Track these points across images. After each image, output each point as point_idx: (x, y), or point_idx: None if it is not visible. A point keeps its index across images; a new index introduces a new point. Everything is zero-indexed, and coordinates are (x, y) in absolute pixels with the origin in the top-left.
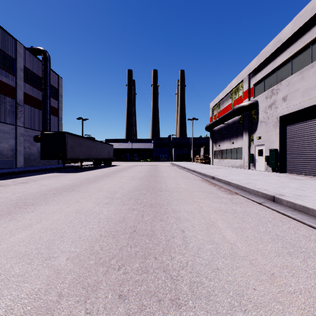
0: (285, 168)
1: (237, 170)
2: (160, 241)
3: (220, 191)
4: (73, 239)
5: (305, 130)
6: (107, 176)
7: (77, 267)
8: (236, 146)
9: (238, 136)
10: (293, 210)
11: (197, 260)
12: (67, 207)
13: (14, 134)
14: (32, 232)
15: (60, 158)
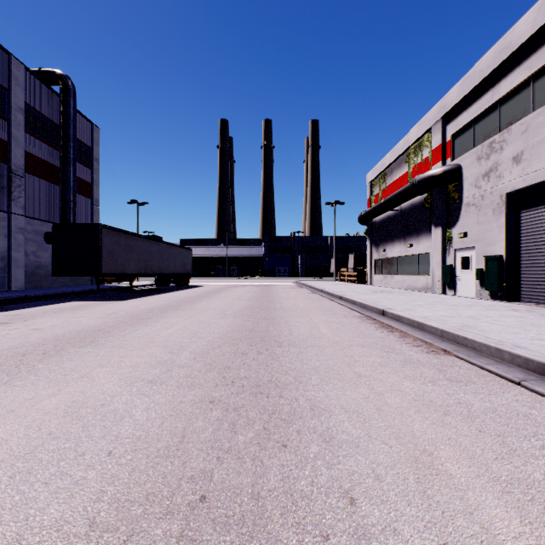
0: (517, 292)
1: (423, 295)
2: None
3: (408, 345)
4: None
5: None
6: (175, 307)
7: None
8: (418, 252)
9: (421, 233)
10: None
11: None
12: (52, 395)
13: (6, 228)
14: None
15: (90, 274)
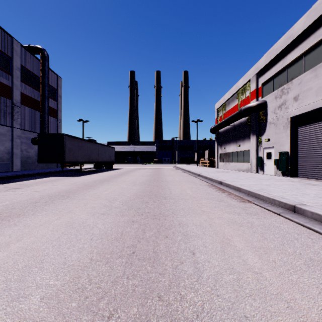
0: (296, 172)
1: (245, 174)
2: (165, 268)
3: (231, 198)
4: (56, 266)
5: (319, 132)
6: (107, 180)
7: (52, 315)
8: (243, 149)
9: (245, 138)
10: (320, 223)
11: (216, 301)
12: (57, 219)
13: (10, 136)
14: (6, 255)
15: (58, 162)
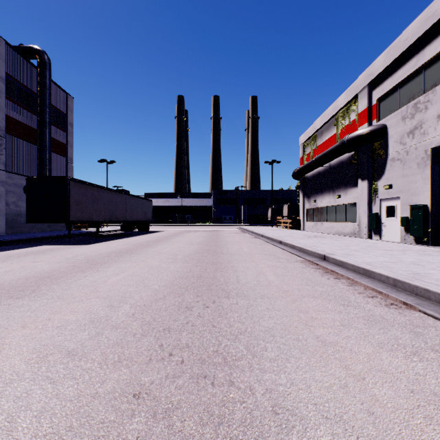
0: None
1: (354, 240)
2: None
3: (361, 295)
4: None
5: None
6: (132, 251)
7: None
8: (345, 202)
9: (348, 185)
10: None
11: None
12: None
13: None
14: None
15: (59, 221)
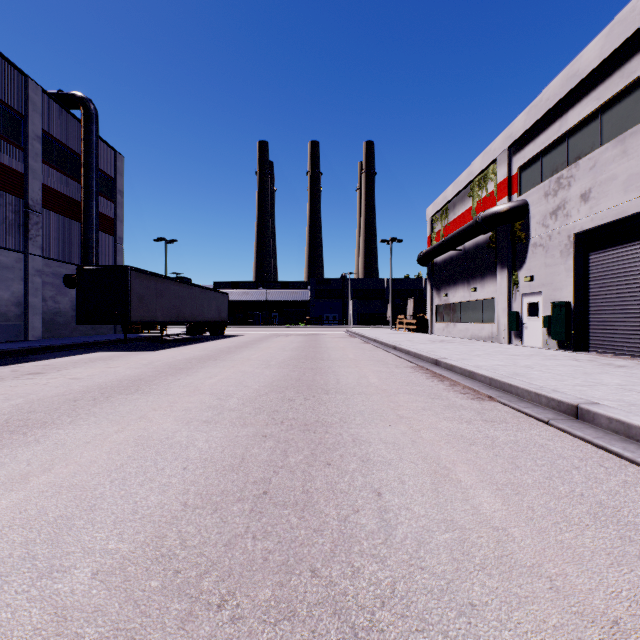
0: (585, 341)
1: (486, 345)
2: (326, 520)
3: (455, 392)
4: (119, 516)
5: (629, 262)
6: (214, 358)
7: (115, 601)
8: (482, 297)
9: (485, 275)
10: (624, 439)
11: (418, 578)
12: (119, 431)
13: (22, 270)
14: (24, 497)
15: (118, 321)
